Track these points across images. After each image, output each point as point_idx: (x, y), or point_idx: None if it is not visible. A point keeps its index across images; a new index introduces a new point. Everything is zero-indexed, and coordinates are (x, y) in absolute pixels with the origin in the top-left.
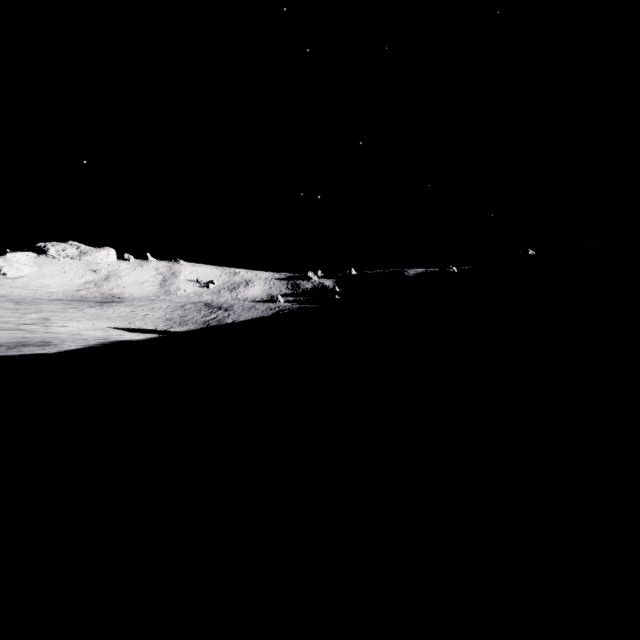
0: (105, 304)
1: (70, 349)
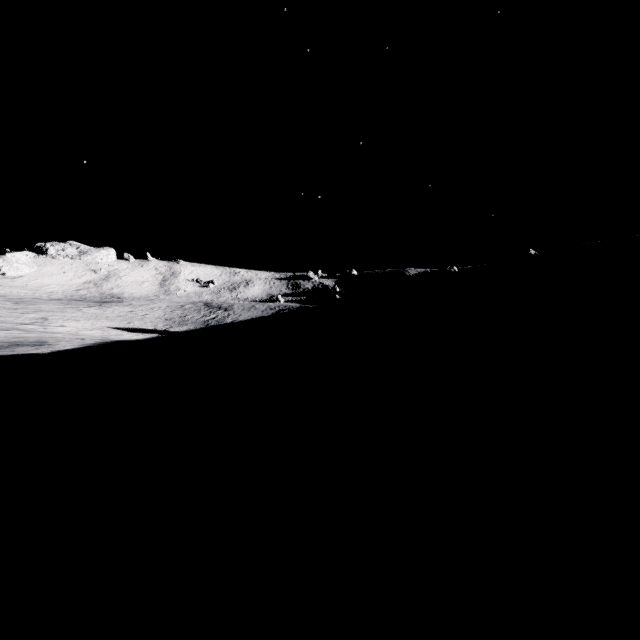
0: (104, 304)
1: (65, 349)
